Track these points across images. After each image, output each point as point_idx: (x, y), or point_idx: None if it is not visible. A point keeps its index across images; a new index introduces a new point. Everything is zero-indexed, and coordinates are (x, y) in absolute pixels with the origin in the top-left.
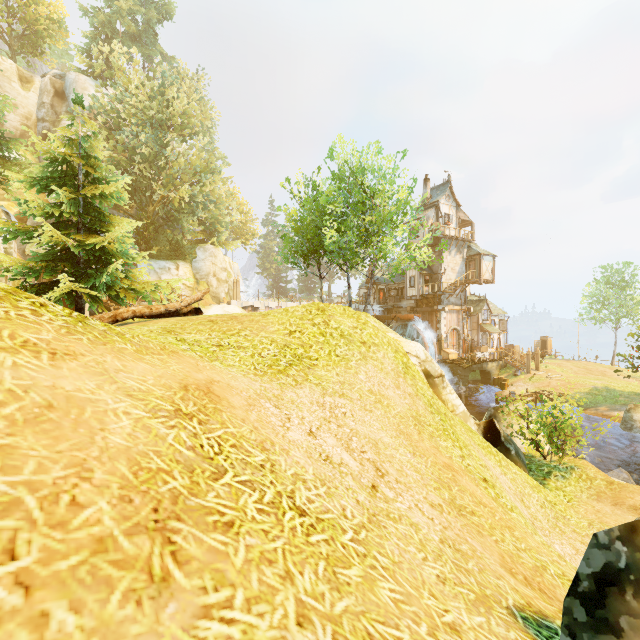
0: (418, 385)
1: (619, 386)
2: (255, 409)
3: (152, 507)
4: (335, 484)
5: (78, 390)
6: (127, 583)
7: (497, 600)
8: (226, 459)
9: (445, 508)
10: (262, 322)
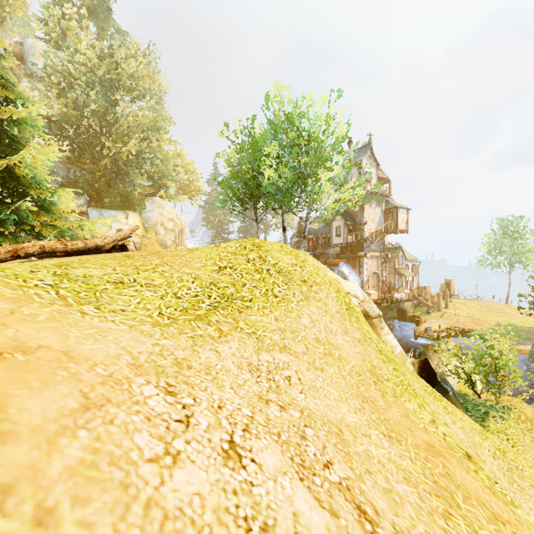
0: (364, 328)
1: (518, 322)
2: (96, 418)
3: None
4: None
5: None
6: None
7: None
8: None
9: None
10: (187, 257)
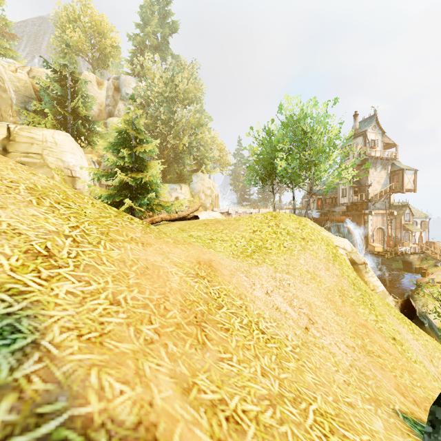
0: (344, 269)
1: None
2: (235, 277)
3: (194, 316)
4: (282, 322)
5: (155, 261)
6: (190, 341)
7: (386, 403)
8: (222, 300)
9: (357, 349)
10: (236, 224)
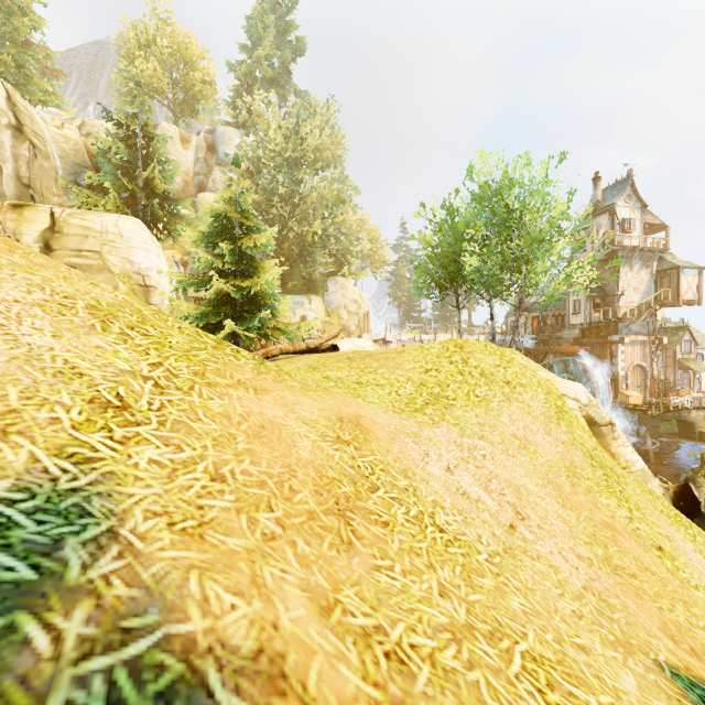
0: (575, 433)
1: None
2: (397, 443)
3: (334, 501)
4: (472, 516)
5: (275, 417)
6: (330, 539)
7: (643, 651)
8: (378, 479)
9: (596, 563)
10: (397, 360)
